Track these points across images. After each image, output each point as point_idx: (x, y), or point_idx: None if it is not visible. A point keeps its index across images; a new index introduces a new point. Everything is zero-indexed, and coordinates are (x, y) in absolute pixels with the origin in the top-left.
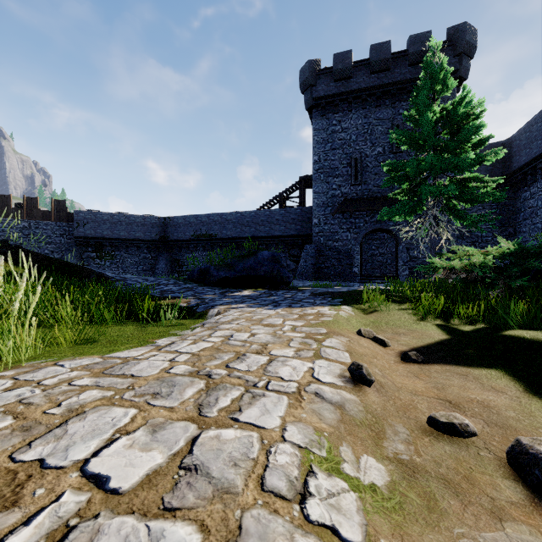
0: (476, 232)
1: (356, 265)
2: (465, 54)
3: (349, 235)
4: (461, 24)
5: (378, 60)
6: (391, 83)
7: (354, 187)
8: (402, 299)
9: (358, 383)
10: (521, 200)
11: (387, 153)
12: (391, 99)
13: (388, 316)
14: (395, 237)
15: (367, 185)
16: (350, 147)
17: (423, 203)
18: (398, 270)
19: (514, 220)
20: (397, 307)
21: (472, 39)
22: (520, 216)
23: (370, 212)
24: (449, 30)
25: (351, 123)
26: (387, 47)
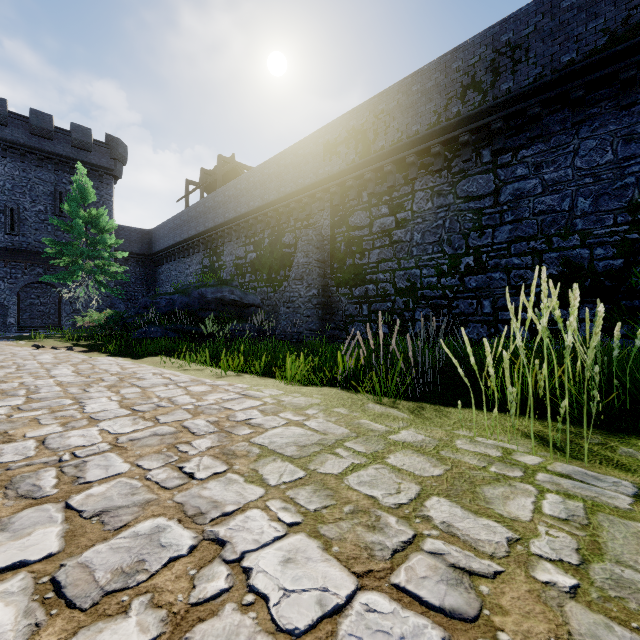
0: (131, 292)
1: (12, 315)
2: (119, 161)
3: (3, 284)
4: (116, 139)
5: (41, 127)
6: (55, 153)
7: (10, 237)
8: (57, 337)
9: (38, 347)
10: (158, 273)
11: (50, 214)
12: (55, 166)
13: (48, 343)
14: (58, 291)
15: (27, 238)
16: (4, 195)
17: (78, 275)
18: (62, 321)
19: (155, 286)
20: (53, 340)
21: (125, 153)
22: (158, 284)
23: (30, 264)
24: (107, 136)
25: (6, 170)
26: (50, 120)
